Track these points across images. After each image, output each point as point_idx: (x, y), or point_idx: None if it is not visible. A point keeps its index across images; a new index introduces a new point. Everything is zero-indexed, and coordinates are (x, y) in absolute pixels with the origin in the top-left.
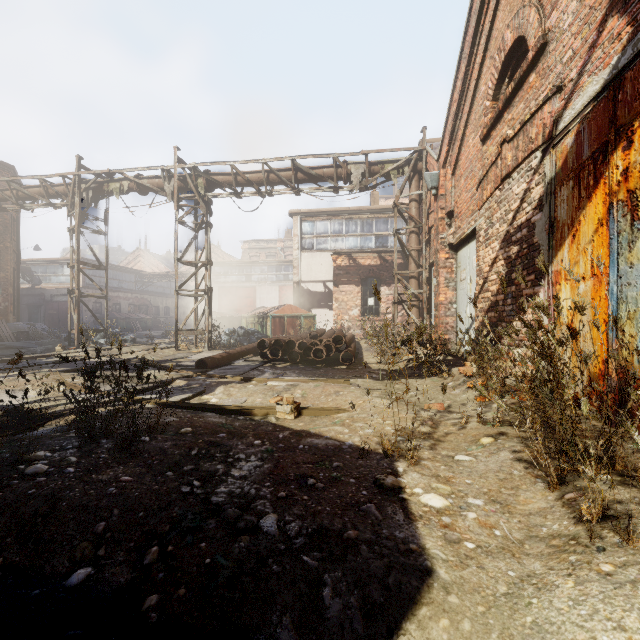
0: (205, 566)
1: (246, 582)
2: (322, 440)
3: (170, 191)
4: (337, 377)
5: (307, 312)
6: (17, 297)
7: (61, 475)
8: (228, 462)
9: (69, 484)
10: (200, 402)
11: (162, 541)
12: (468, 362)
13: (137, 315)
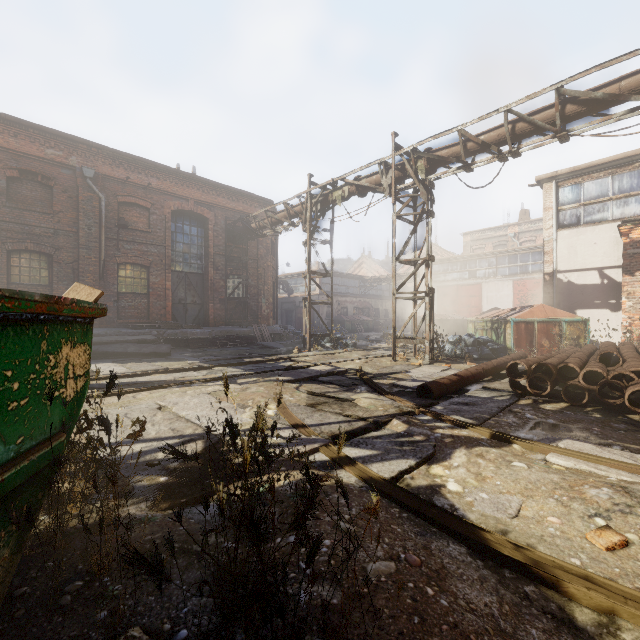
0: None
1: None
2: None
3: (387, 185)
4: None
5: (571, 315)
6: (276, 305)
7: None
8: None
9: None
10: (429, 483)
11: None
12: None
13: (360, 317)
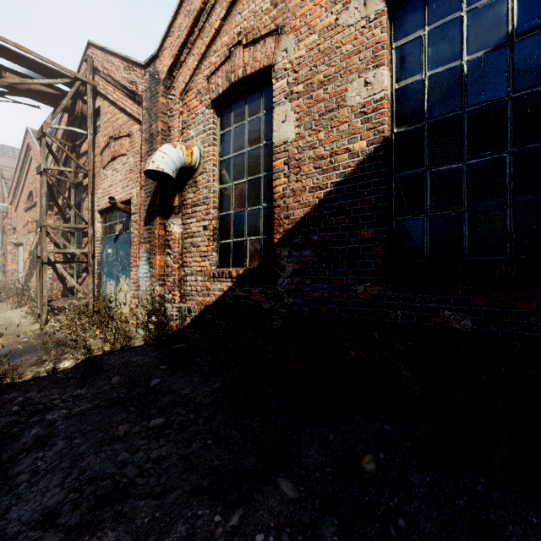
0: None
1: None
2: None
3: None
4: None
5: None
6: None
7: None
8: None
9: None
10: None
11: None
12: None
13: None
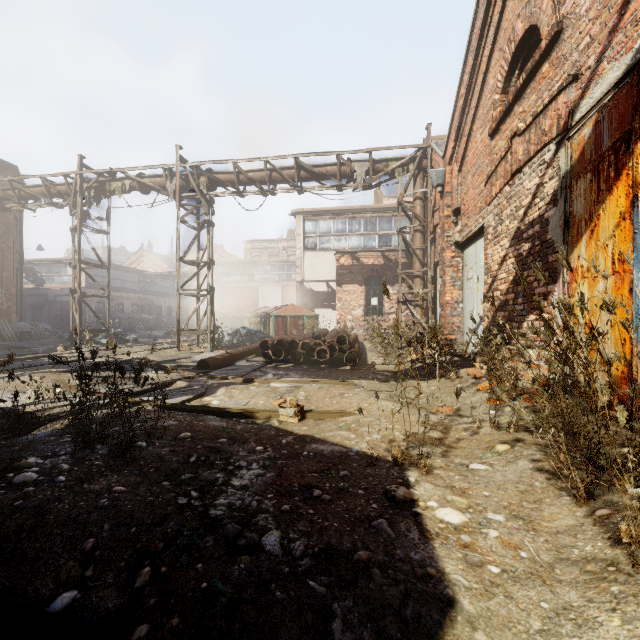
0: (201, 591)
1: (246, 611)
2: (327, 446)
3: (172, 190)
4: (341, 378)
5: (310, 312)
6: (20, 297)
7: (51, 484)
8: (228, 470)
9: (58, 495)
10: (201, 404)
11: (155, 561)
12: (477, 363)
13: (140, 315)
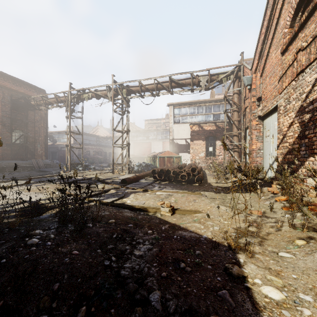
0: None
1: None
2: (188, 233)
3: (110, 96)
4: (193, 190)
5: (177, 155)
6: (46, 148)
7: (44, 246)
8: (132, 244)
9: (46, 253)
10: (121, 202)
11: (89, 302)
12: (274, 185)
13: (97, 156)
